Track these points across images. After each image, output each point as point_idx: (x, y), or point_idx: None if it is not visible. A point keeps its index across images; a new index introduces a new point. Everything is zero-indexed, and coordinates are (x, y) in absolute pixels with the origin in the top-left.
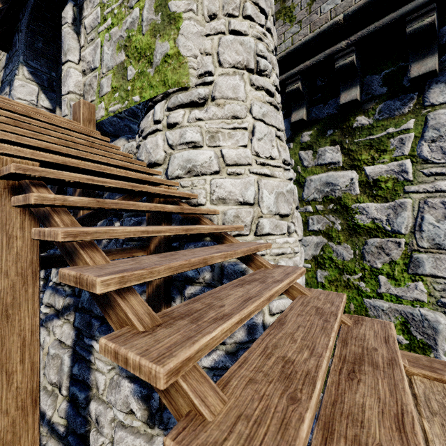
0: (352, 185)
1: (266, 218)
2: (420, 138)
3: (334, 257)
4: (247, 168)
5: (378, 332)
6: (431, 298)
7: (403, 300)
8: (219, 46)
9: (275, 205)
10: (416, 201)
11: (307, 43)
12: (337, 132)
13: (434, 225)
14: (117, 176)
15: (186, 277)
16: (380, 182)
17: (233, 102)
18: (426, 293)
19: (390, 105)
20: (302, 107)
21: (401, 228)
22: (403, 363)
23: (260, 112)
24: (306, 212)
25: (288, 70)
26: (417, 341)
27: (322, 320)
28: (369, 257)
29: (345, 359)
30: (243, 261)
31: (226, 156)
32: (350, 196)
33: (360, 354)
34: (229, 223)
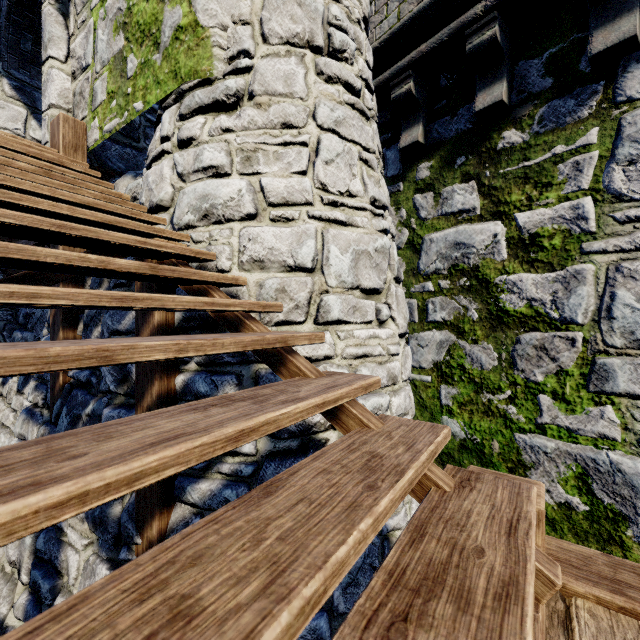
0: (496, 244)
1: (335, 294)
2: (609, 159)
3: (468, 364)
4: (305, 209)
5: (501, 507)
6: (627, 434)
7: (580, 436)
8: (264, 9)
9: (352, 273)
10: (602, 267)
11: (422, 14)
12: (472, 160)
13: (633, 308)
14: (55, 215)
15: (196, 393)
16: (541, 239)
17: (284, 100)
18: (619, 426)
19: (558, 107)
20: (417, 123)
21: (576, 314)
22: (550, 576)
23: (332, 117)
24: (423, 293)
25: (393, 64)
26: (603, 508)
27: (362, 486)
28: (523, 364)
29: (402, 578)
30: (270, 365)
31: (268, 189)
32: (492, 264)
33: (441, 564)
34: (268, 301)
